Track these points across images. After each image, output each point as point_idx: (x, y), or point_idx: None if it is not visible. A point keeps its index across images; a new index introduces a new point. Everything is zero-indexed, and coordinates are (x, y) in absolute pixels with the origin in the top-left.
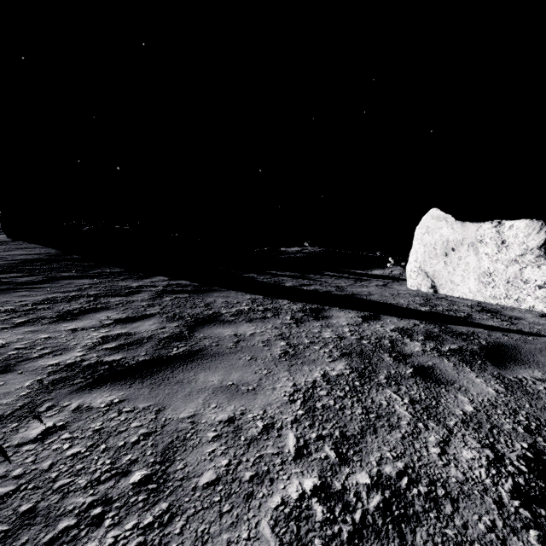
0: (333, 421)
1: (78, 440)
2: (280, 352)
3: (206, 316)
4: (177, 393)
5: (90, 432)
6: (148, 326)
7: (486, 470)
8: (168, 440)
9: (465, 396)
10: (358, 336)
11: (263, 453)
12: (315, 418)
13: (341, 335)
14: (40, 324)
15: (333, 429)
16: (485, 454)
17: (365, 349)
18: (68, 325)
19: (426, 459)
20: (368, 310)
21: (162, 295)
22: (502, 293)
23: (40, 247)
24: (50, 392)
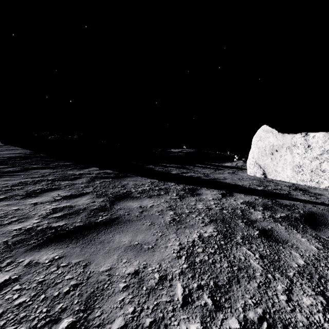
0: (208, 273)
1: (25, 291)
2: (170, 219)
3: (121, 194)
4: (100, 251)
5: (35, 283)
6: (83, 201)
7: (323, 315)
8: (90, 290)
9: (297, 252)
10: (220, 207)
11: (159, 301)
12: (195, 270)
13: (209, 207)
14: (13, 200)
15: (209, 280)
16: (319, 300)
17: (225, 216)
18: (32, 200)
19: (277, 305)
20: (224, 189)
21: (94, 180)
22: (308, 178)
23: (21, 149)
24: (11, 251)
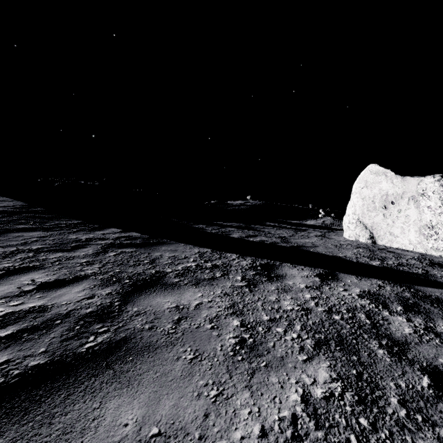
0: None
1: None
2: (233, 342)
3: (147, 278)
4: None
5: None
6: (73, 294)
7: None
8: None
9: None
10: (325, 307)
11: None
12: None
13: (305, 306)
14: None
15: None
16: None
17: (343, 331)
18: None
19: None
20: (320, 265)
21: (107, 249)
22: None
23: (10, 200)
24: None
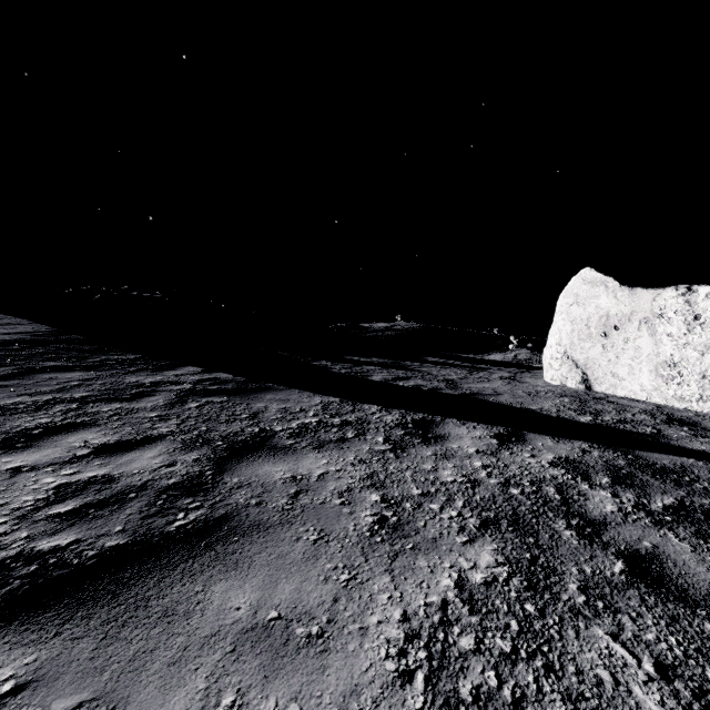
0: None
1: None
2: (371, 520)
3: (248, 439)
4: (155, 655)
5: None
6: (147, 460)
7: None
8: None
9: None
10: (501, 478)
11: None
12: None
13: (472, 477)
14: None
15: None
16: None
17: (520, 509)
18: (11, 460)
19: None
20: (501, 422)
21: (186, 399)
22: (693, 392)
23: (27, 323)
24: None
